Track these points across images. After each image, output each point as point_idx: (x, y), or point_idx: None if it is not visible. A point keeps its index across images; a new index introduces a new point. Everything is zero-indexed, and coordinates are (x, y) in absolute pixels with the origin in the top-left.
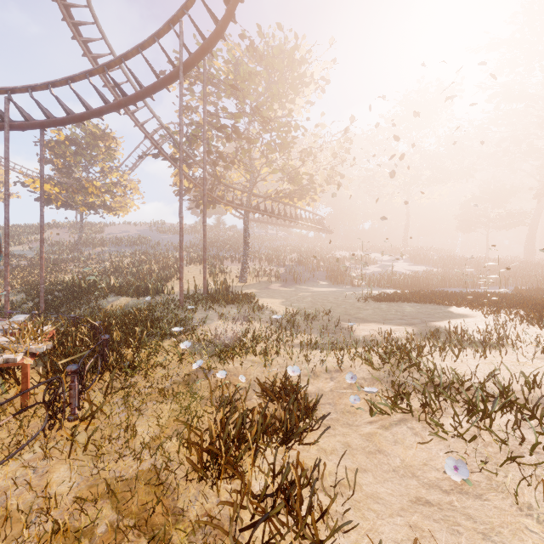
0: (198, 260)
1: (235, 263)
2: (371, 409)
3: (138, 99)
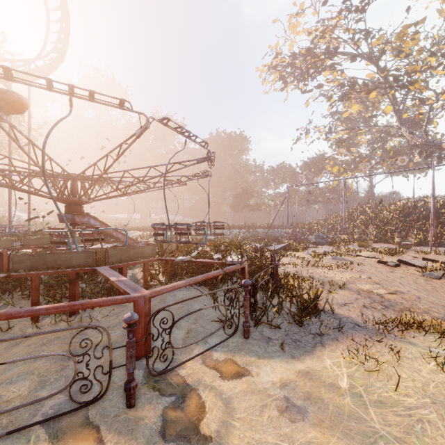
0: None
1: None
2: None
3: None
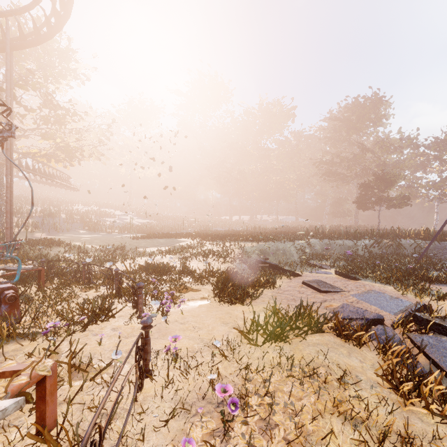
0: None
1: None
2: (181, 263)
3: None
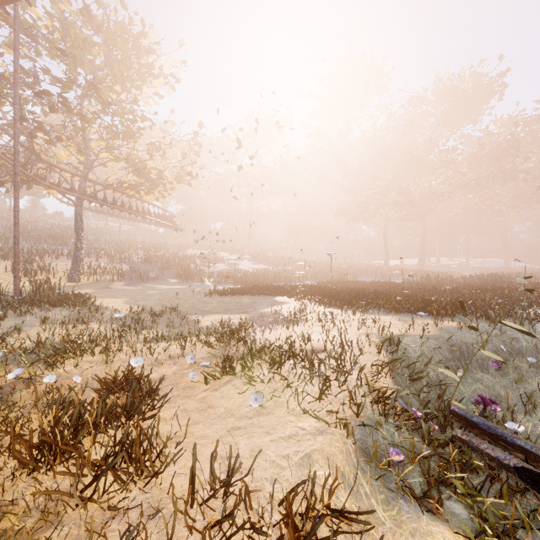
0: (1, 254)
1: (61, 258)
2: (206, 379)
3: None
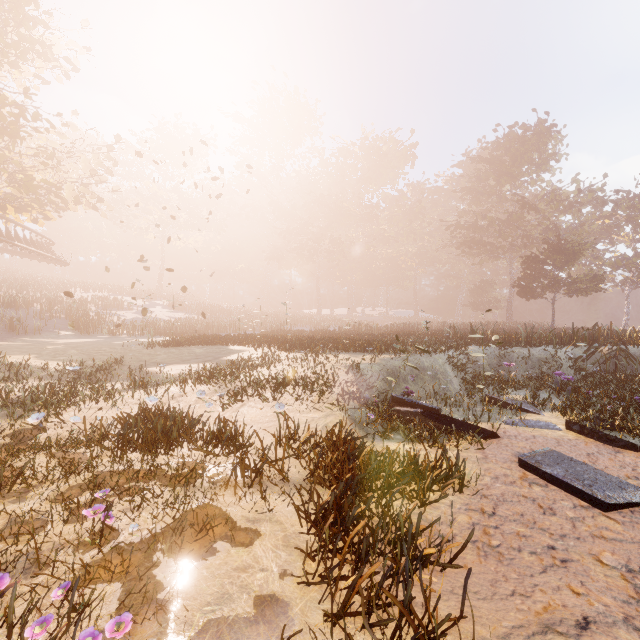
0: None
1: None
2: (223, 406)
3: None
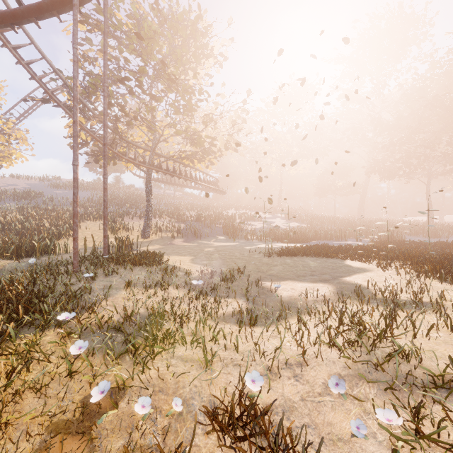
0: (97, 216)
1: (136, 219)
2: (395, 449)
3: (16, 17)
